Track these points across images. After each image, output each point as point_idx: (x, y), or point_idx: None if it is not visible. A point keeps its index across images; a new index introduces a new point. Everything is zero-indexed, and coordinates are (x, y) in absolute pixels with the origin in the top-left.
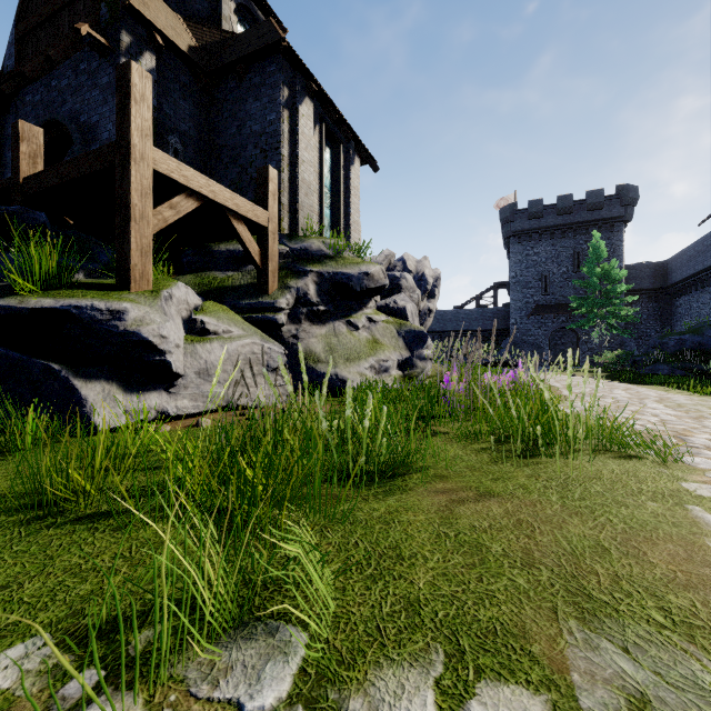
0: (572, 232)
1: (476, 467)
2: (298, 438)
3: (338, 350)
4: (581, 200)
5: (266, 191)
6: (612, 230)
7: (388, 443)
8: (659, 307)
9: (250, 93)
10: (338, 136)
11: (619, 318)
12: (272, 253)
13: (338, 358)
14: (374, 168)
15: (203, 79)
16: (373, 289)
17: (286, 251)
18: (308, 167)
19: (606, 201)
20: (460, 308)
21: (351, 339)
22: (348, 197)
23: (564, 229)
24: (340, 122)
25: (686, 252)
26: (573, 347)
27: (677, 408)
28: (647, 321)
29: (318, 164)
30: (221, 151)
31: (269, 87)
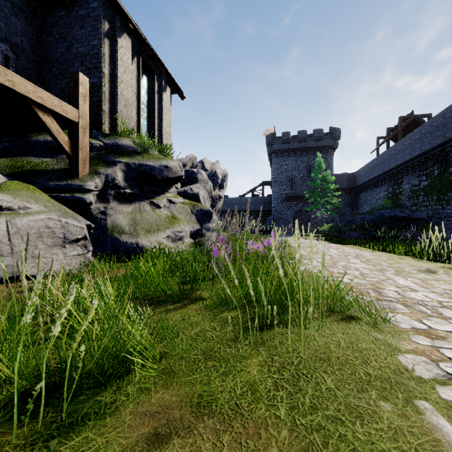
0: (306, 153)
1: (213, 350)
2: (0, 336)
3: (141, 224)
4: (311, 134)
5: (76, 92)
6: (327, 153)
7: (113, 336)
8: (351, 198)
9: (77, 22)
10: (153, 68)
11: (331, 204)
12: (82, 144)
13: (140, 230)
14: (182, 96)
15: (34, 2)
16: (172, 178)
17: (99, 145)
18: (126, 86)
19: (324, 136)
20: (242, 196)
21: (153, 215)
22: (161, 114)
23: (302, 151)
24: (154, 59)
25: (364, 168)
26: (307, 221)
27: (367, 262)
28: (345, 207)
29: (136, 86)
30: (52, 65)
31: (92, 19)
